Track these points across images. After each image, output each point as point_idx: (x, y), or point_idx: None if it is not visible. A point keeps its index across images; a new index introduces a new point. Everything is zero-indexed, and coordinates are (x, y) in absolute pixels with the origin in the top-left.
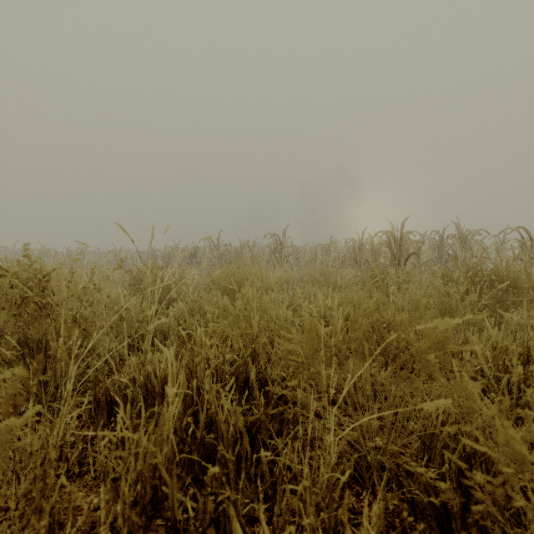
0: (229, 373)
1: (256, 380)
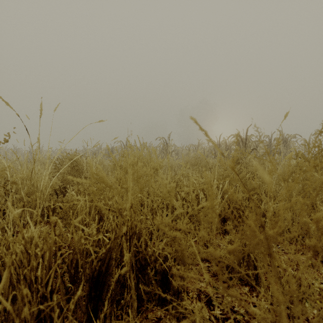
0: (97, 259)
1: (135, 261)
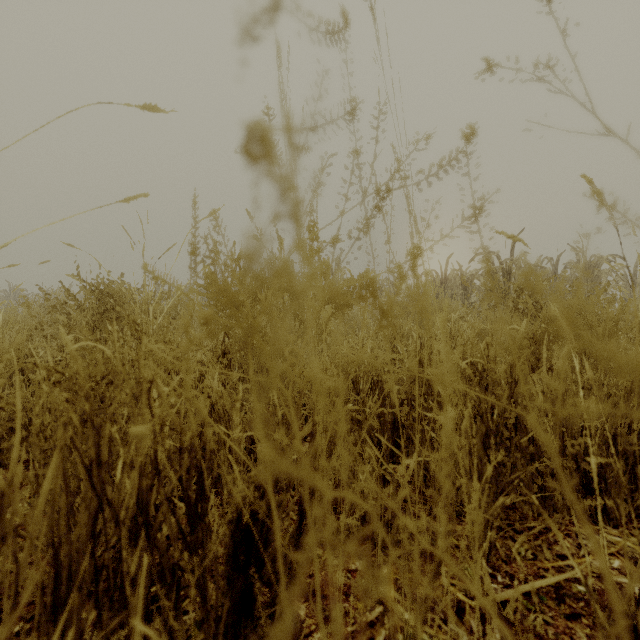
0: None
1: None
